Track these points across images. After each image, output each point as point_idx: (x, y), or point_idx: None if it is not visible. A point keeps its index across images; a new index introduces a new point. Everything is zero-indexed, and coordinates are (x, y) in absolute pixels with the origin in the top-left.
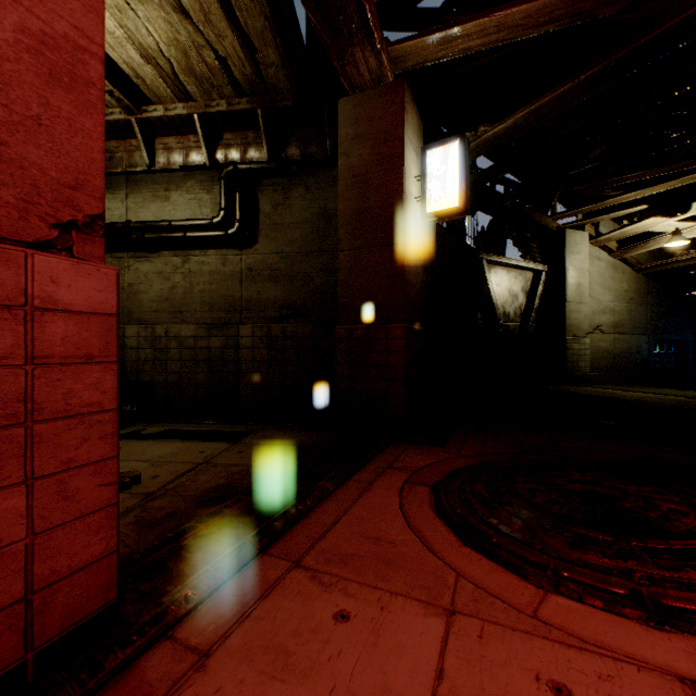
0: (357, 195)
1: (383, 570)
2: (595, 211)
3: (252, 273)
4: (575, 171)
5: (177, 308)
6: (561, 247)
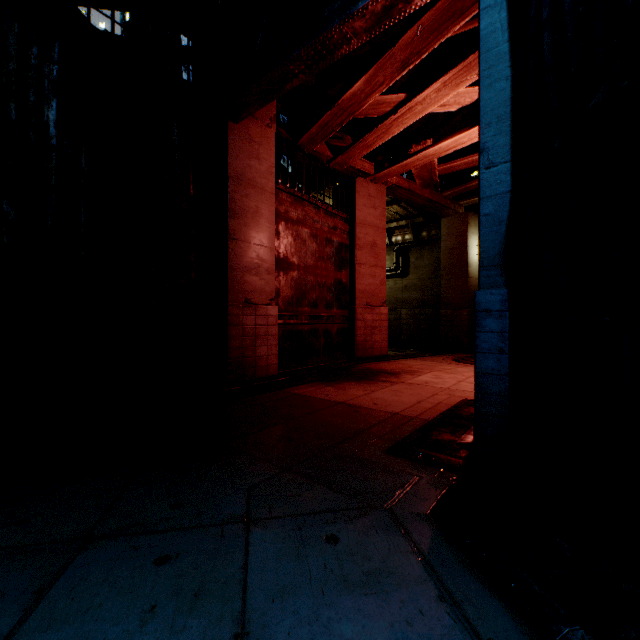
0: (449, 257)
1: (431, 360)
2: None
3: (406, 288)
4: None
5: None
6: None
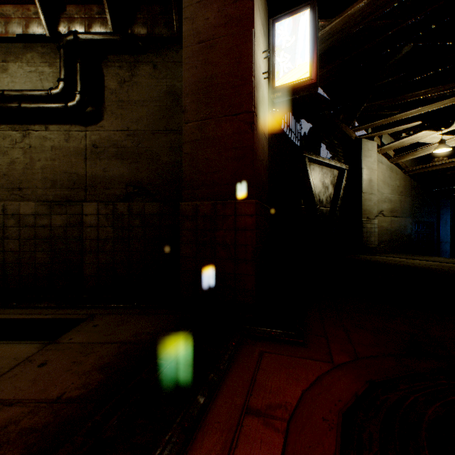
0: (203, 61)
1: None
2: (379, 128)
3: (97, 150)
4: (386, 80)
5: (16, 184)
6: (359, 152)
